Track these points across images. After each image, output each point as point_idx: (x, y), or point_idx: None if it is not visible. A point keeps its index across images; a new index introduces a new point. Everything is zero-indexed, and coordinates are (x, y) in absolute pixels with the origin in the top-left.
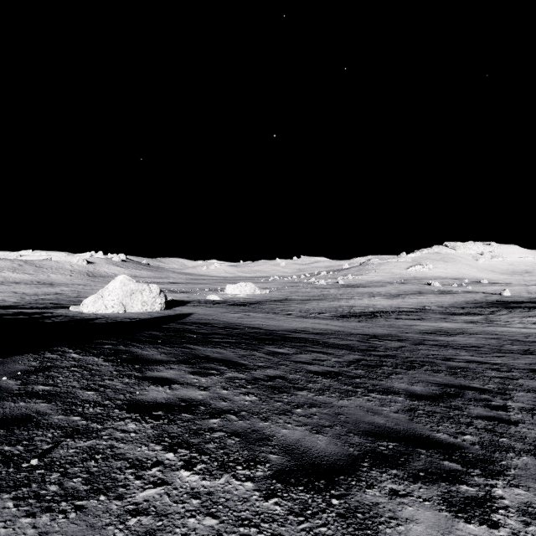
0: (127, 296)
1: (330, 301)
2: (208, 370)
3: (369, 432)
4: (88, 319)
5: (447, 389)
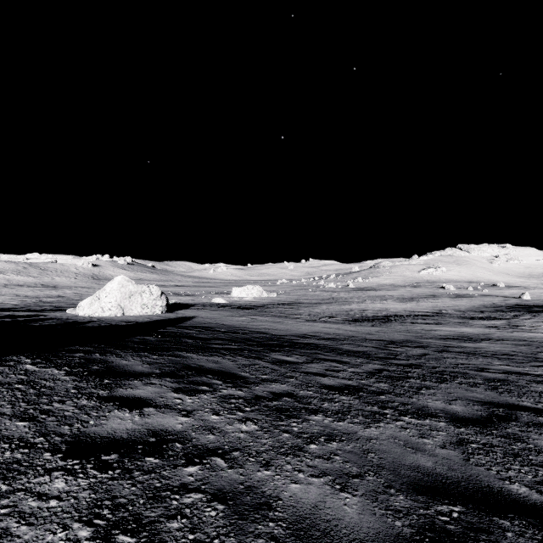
0: (126, 298)
1: (340, 304)
2: (198, 386)
3: (417, 485)
4: (80, 322)
5: (494, 408)
